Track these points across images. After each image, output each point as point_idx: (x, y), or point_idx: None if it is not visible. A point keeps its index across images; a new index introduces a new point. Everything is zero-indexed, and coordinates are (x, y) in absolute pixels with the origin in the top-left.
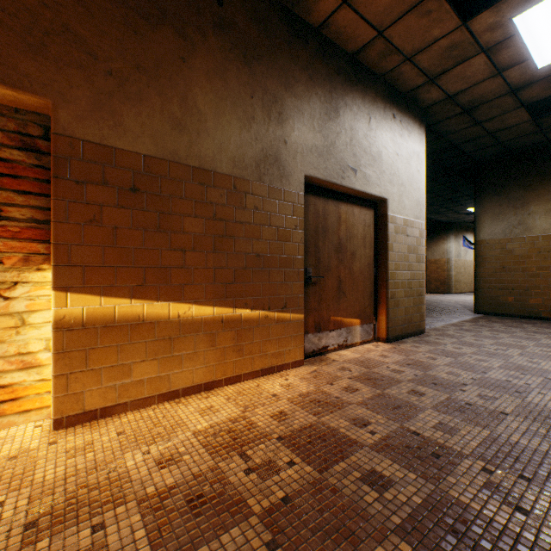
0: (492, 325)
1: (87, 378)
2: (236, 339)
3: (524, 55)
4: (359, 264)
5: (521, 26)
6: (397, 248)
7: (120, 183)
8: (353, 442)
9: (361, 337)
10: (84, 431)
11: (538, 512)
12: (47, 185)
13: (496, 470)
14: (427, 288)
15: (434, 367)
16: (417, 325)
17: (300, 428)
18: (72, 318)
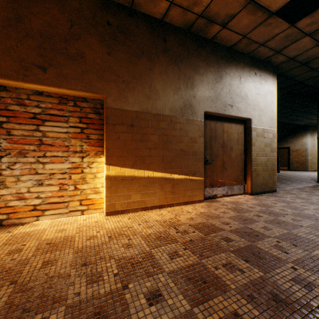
0: None
1: (116, 198)
2: (171, 187)
3: None
4: (235, 153)
5: None
6: (257, 144)
7: (127, 123)
8: (221, 228)
9: (236, 192)
10: (116, 217)
11: (293, 254)
12: (102, 126)
13: (282, 242)
14: (290, 167)
15: (273, 206)
16: (271, 187)
17: (198, 223)
18: (111, 175)
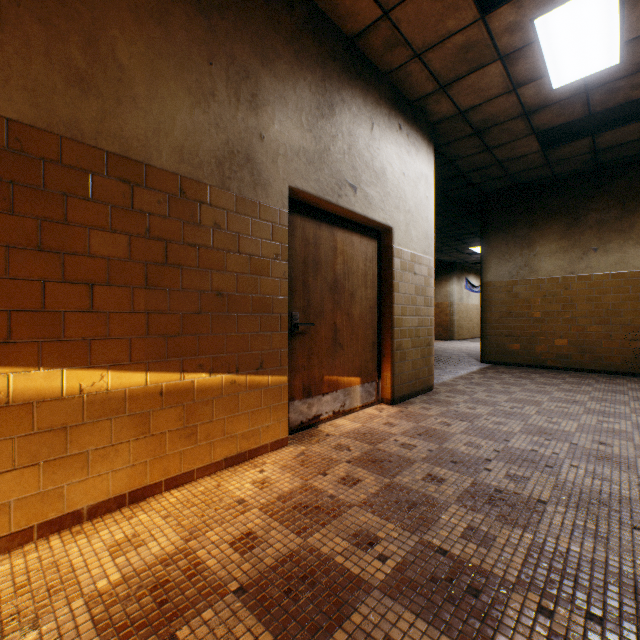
0: (502, 376)
1: None
2: (185, 419)
3: (541, 70)
4: (359, 308)
5: (541, 32)
6: (404, 288)
7: None
8: (355, 581)
9: (361, 400)
10: None
11: None
12: None
13: (556, 608)
14: None
15: (450, 436)
16: (425, 381)
17: (275, 563)
18: None
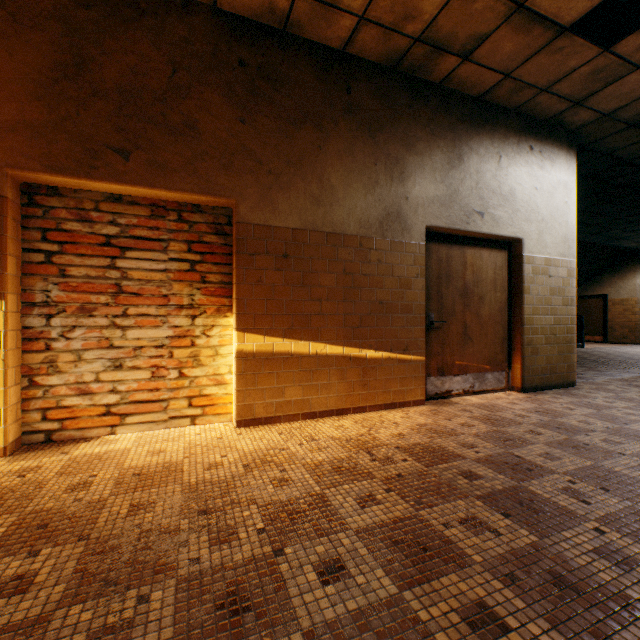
0: None
1: (256, 394)
2: (361, 375)
3: None
4: (488, 309)
5: None
6: (535, 290)
7: (276, 252)
8: (458, 455)
9: (490, 385)
10: (256, 430)
11: (600, 505)
12: (229, 257)
13: (580, 483)
14: (608, 337)
15: (567, 415)
16: (563, 377)
17: (414, 443)
18: (247, 350)
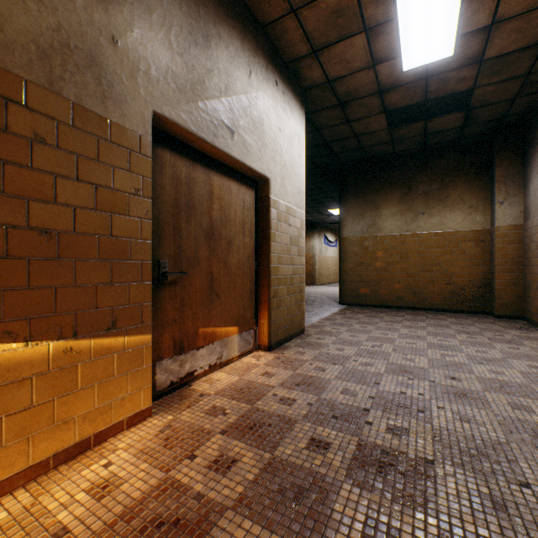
0: (358, 316)
1: None
2: None
3: (396, 50)
4: (237, 256)
5: (401, 9)
6: (280, 238)
7: None
8: None
9: (239, 349)
10: None
11: None
12: None
13: None
14: None
15: (326, 383)
16: (298, 325)
17: None
18: None
